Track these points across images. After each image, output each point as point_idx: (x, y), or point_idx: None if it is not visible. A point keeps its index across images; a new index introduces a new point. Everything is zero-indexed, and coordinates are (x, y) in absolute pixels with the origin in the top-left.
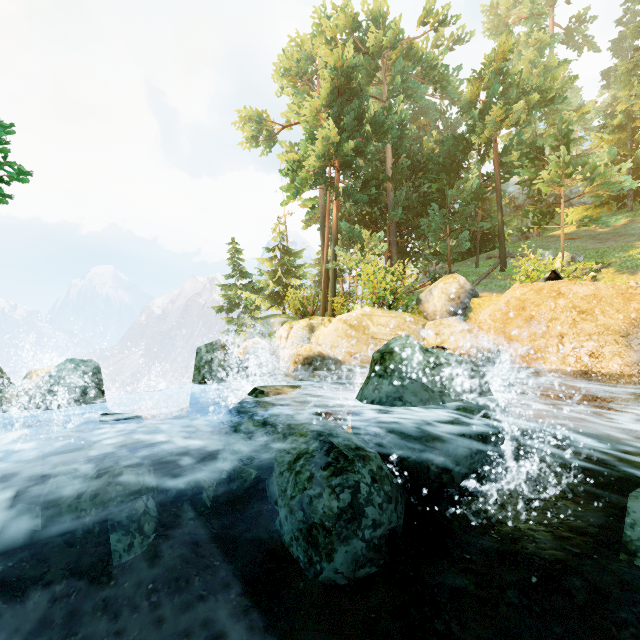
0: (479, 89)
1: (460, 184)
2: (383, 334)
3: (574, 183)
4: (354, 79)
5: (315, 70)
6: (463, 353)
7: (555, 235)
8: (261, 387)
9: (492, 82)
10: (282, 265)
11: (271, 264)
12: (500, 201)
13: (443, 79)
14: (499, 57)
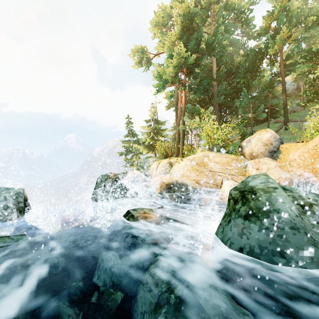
0: (271, 20)
1: (259, 78)
2: (217, 168)
3: None
4: (195, 20)
5: (172, 23)
6: (280, 183)
7: (317, 108)
8: (133, 210)
9: (280, 15)
10: (154, 129)
11: (148, 129)
12: (284, 87)
13: (247, 19)
14: None
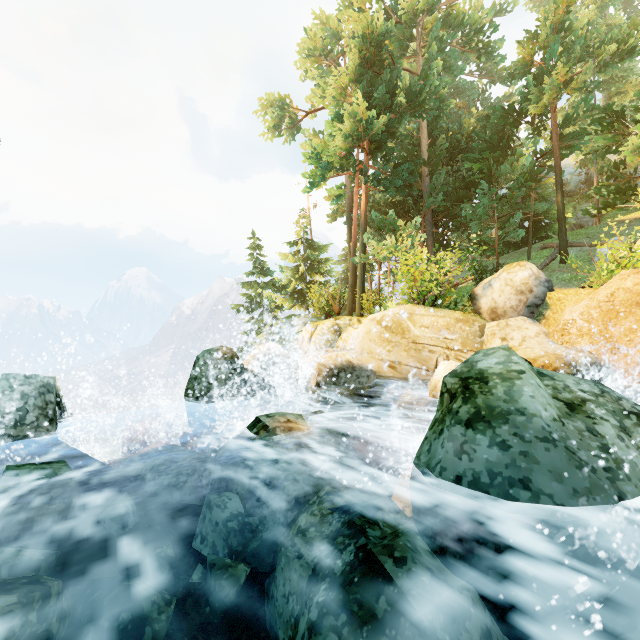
0: (534, 49)
1: (511, 162)
2: (427, 338)
3: (638, 163)
4: (386, 47)
5: (341, 50)
6: (545, 365)
7: (624, 220)
8: (266, 417)
9: (551, 39)
10: (305, 261)
11: (293, 260)
12: (560, 180)
13: (487, 45)
14: (561, 7)
